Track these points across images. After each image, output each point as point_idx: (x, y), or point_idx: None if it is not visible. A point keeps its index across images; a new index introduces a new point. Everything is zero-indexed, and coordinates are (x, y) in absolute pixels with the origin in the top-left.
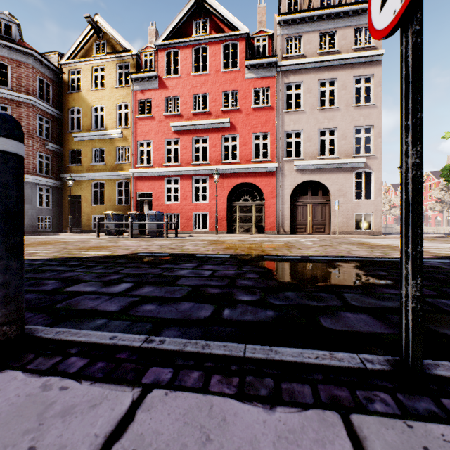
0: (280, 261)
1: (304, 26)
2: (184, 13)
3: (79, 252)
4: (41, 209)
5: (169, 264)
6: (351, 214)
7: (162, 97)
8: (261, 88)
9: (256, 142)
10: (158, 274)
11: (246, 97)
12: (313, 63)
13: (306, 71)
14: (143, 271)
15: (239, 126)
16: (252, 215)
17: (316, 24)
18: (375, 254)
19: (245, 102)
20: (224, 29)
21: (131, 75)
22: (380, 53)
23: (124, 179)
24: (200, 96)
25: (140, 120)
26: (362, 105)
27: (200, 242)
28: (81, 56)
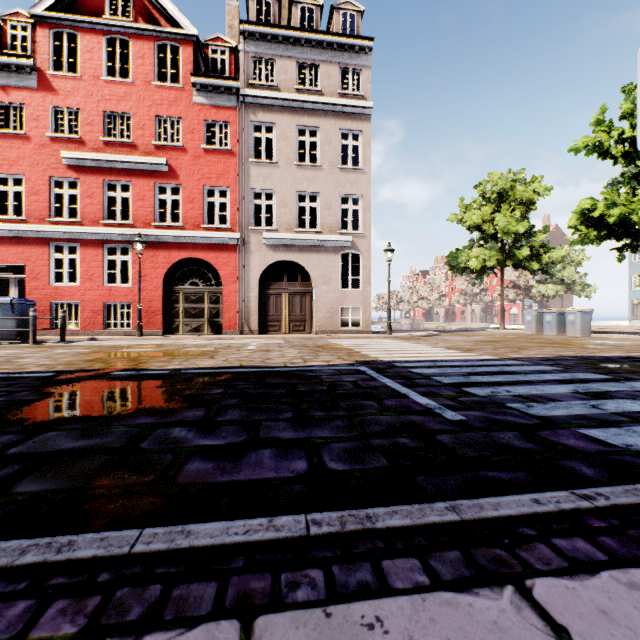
0: (112, 380)
1: (277, 47)
2: None
3: None
4: None
5: None
6: (337, 308)
7: (45, 105)
8: (217, 121)
9: (209, 199)
10: None
11: (194, 131)
12: (290, 101)
13: (280, 110)
14: None
15: (183, 172)
16: (205, 307)
17: (294, 49)
18: (290, 362)
19: (193, 138)
20: (160, 20)
21: None
22: (368, 106)
23: None
24: (118, 116)
25: None
26: (349, 168)
27: (78, 350)
28: None
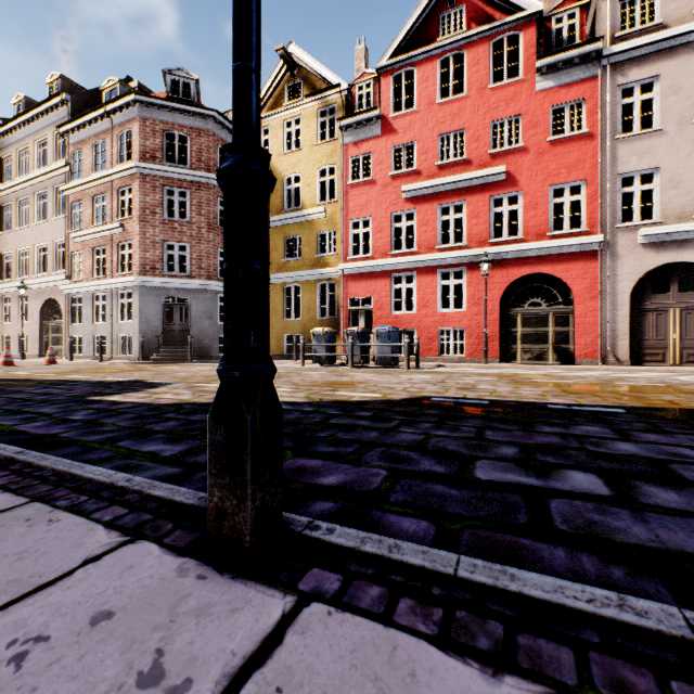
0: None
1: None
2: (424, 5)
3: (328, 391)
4: (222, 327)
5: (543, 424)
6: None
7: (386, 147)
8: (566, 103)
9: (556, 201)
10: (584, 450)
11: (536, 124)
12: (685, 35)
13: (666, 54)
14: (532, 440)
15: (523, 176)
16: (548, 331)
17: None
18: None
19: (535, 133)
20: (494, 15)
21: (340, 122)
22: None
23: (328, 280)
24: (451, 136)
25: (353, 188)
26: None
27: (482, 378)
28: (268, 108)
